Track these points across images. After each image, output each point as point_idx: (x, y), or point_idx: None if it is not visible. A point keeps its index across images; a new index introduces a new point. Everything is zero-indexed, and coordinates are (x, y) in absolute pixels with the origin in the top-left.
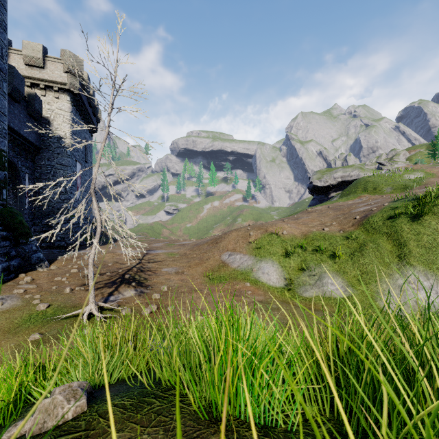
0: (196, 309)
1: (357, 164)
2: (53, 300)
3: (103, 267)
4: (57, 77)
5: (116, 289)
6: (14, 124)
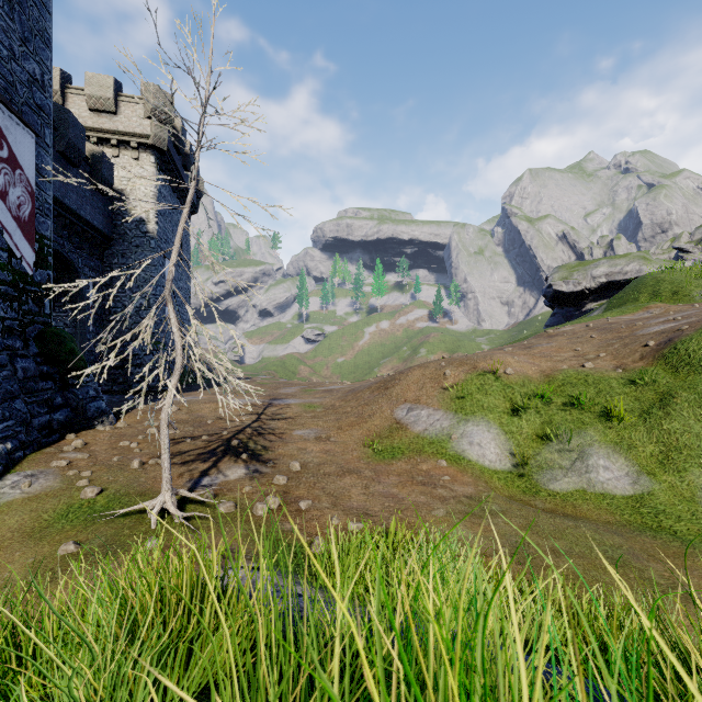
0: (350, 508)
1: (637, 252)
2: (111, 480)
3: (198, 425)
4: (136, 126)
5: (215, 465)
6: (71, 200)
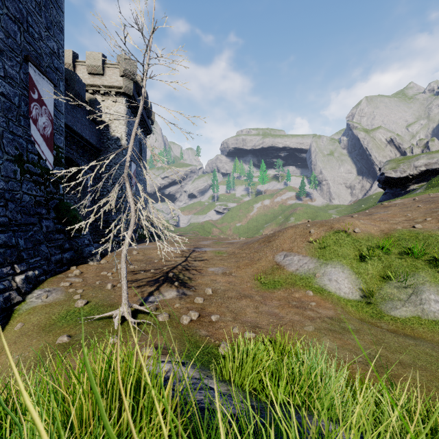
0: (245, 321)
1: None
2: (93, 296)
3: (149, 263)
4: (115, 81)
5: (158, 289)
6: (77, 127)
